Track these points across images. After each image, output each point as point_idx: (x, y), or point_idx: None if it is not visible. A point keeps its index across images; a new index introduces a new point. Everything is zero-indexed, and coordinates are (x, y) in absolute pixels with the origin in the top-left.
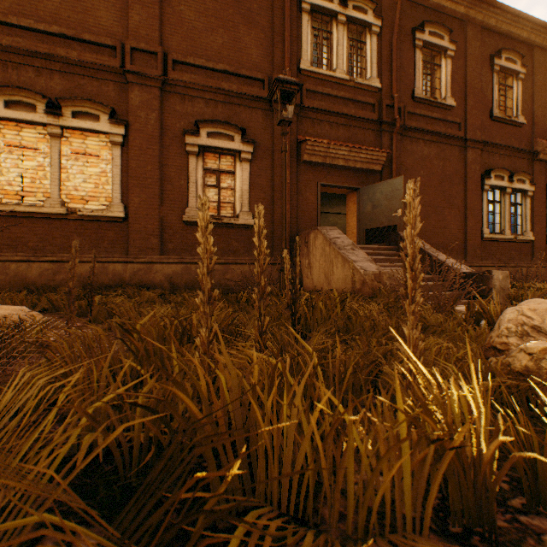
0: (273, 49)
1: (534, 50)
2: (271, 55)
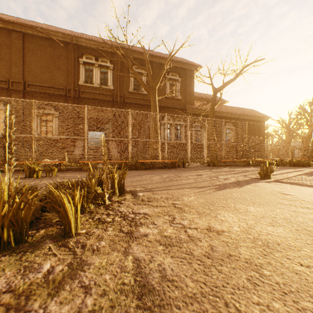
0: (68, 77)
1: (186, 71)
2: (67, 80)
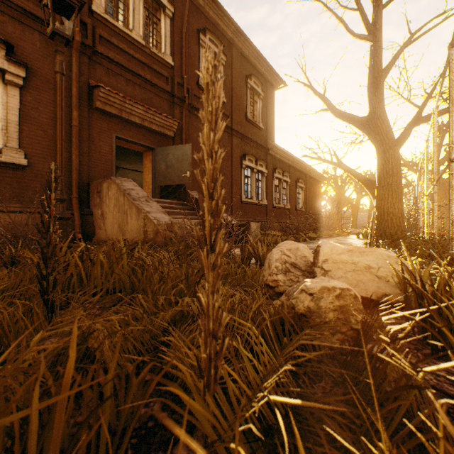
0: None
1: (267, 83)
2: None
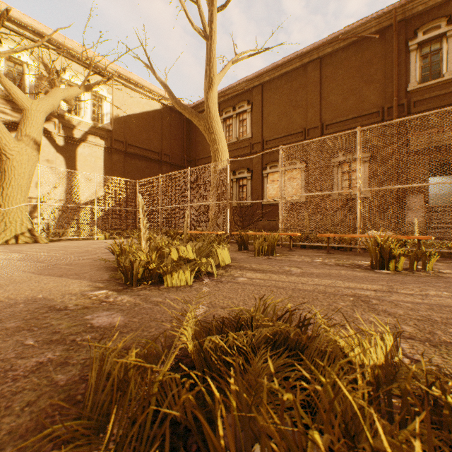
0: (385, 89)
1: None
2: (384, 93)
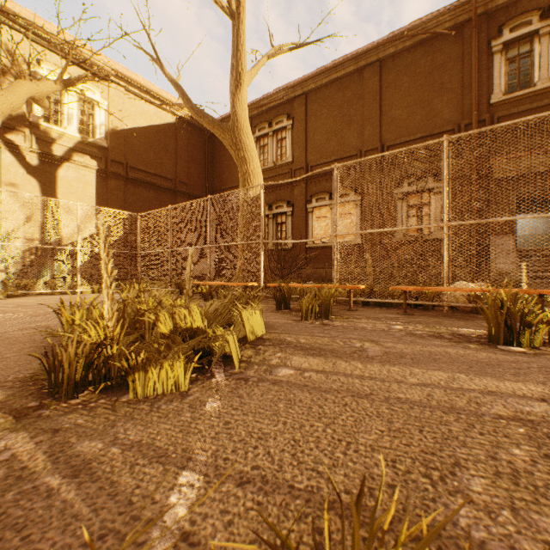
0: (462, 101)
1: None
2: (461, 107)
